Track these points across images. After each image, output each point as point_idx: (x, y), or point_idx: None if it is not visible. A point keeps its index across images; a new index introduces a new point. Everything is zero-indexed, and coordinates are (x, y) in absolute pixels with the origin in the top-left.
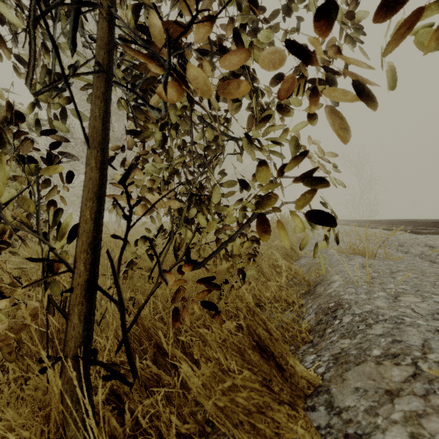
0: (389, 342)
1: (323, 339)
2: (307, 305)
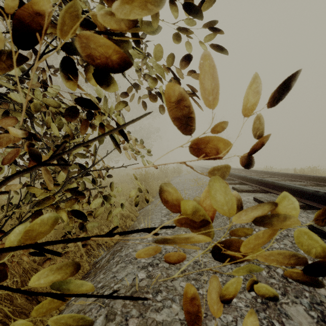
0: (111, 277)
1: (99, 274)
2: (115, 246)
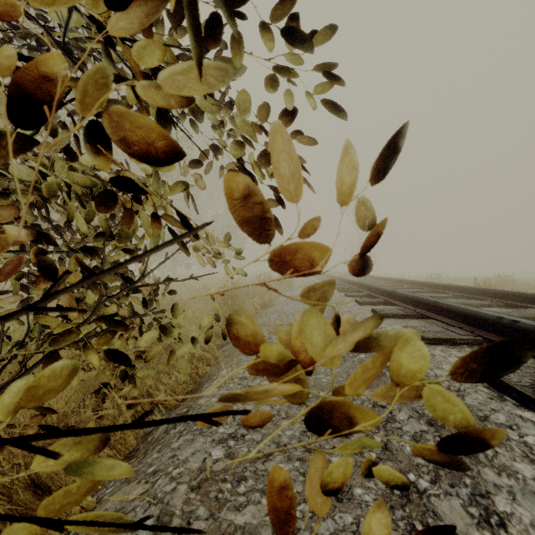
0: (169, 457)
1: (151, 452)
2: (179, 407)
